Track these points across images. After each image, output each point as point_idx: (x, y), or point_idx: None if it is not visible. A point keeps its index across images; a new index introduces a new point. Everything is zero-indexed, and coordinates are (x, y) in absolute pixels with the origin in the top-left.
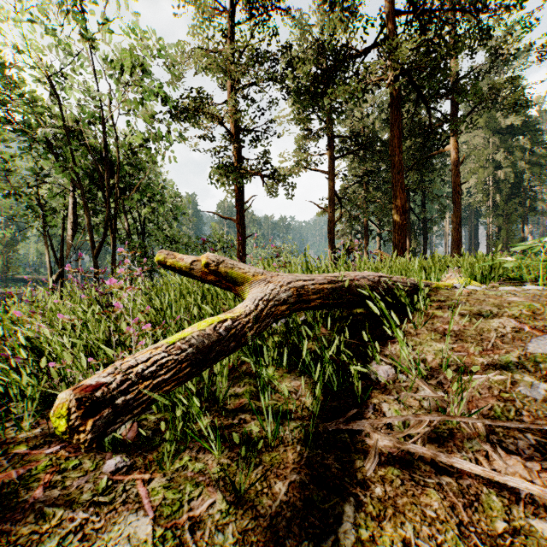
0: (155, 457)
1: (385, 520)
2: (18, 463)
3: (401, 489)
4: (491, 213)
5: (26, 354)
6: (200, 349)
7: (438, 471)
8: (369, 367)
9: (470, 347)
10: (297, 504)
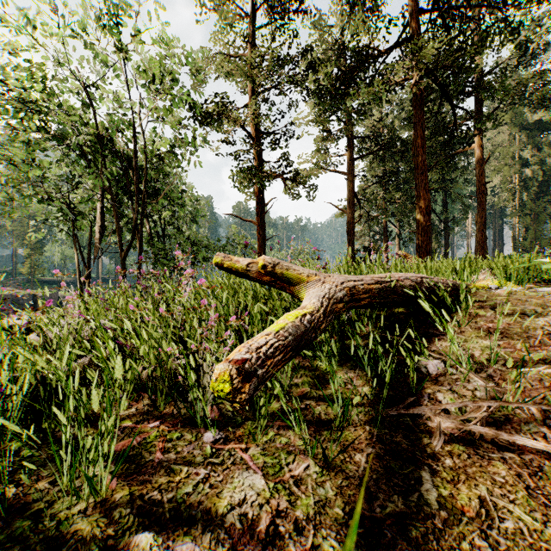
0: (244, 432)
1: (460, 483)
2: (130, 434)
3: (468, 461)
4: (517, 212)
5: (112, 345)
6: (296, 337)
7: (499, 448)
8: (419, 362)
9: (516, 344)
10: (379, 470)
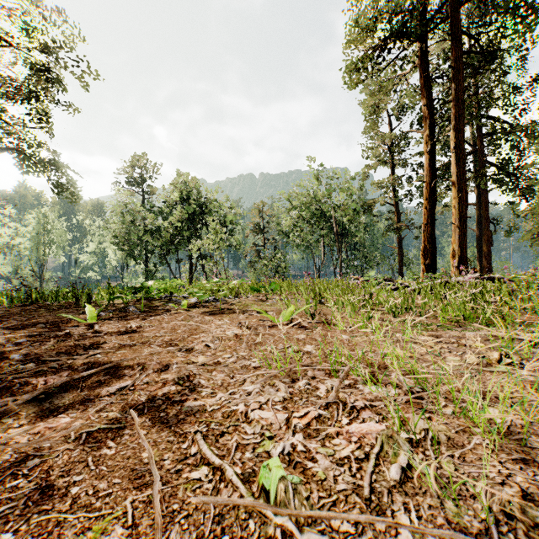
0: None
1: None
2: None
3: None
4: None
5: None
6: None
7: None
8: None
9: None
10: None
